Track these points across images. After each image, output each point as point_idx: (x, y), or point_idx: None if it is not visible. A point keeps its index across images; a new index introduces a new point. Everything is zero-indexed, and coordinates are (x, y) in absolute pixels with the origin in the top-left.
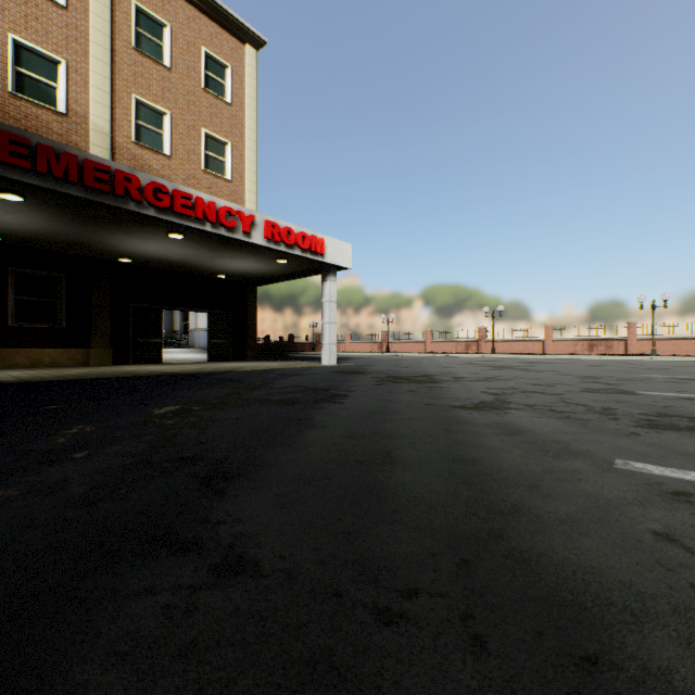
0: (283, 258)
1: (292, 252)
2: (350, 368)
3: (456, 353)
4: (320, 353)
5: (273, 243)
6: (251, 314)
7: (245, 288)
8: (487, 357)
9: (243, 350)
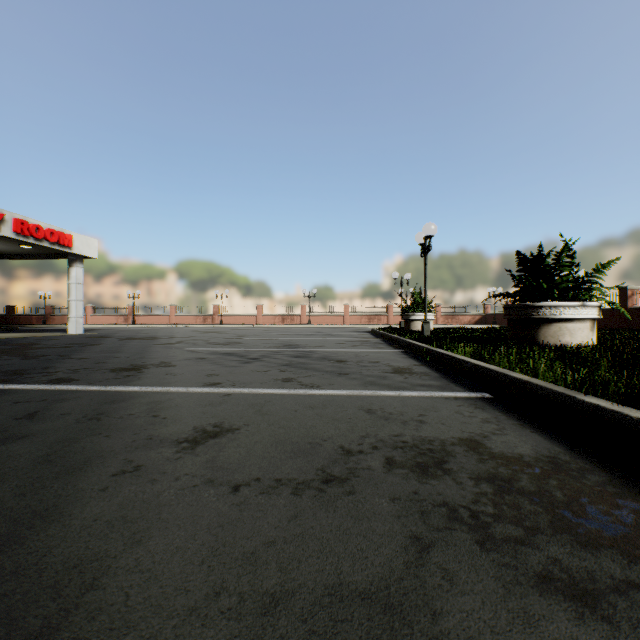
0: (29, 245)
1: (41, 244)
2: (97, 335)
3: (195, 324)
4: (56, 326)
5: (22, 236)
6: None
7: None
8: (216, 327)
9: None
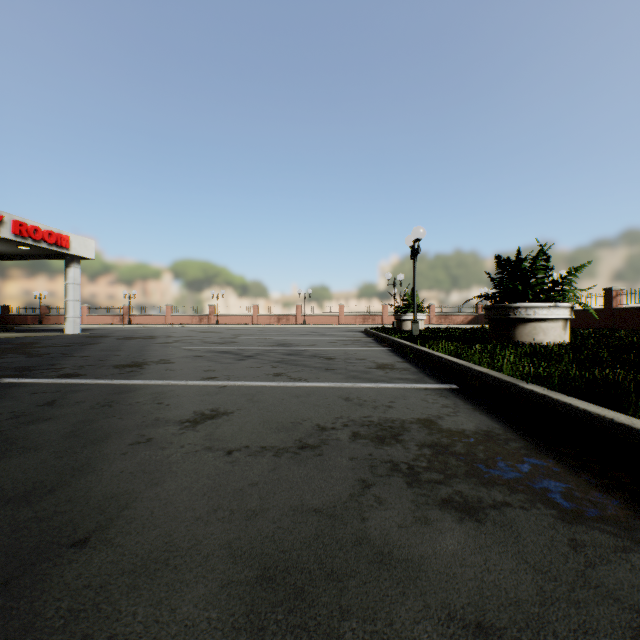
0: (27, 246)
1: (40, 245)
2: (95, 335)
3: (191, 324)
4: (51, 326)
5: (21, 238)
6: None
7: None
8: (212, 327)
9: None
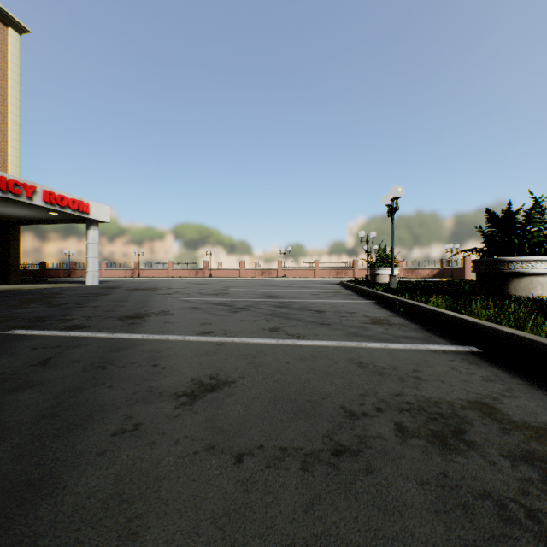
0: (55, 212)
1: (65, 211)
2: (109, 286)
3: (189, 277)
4: (78, 278)
5: (50, 205)
6: (14, 246)
7: (9, 225)
8: (206, 280)
9: (6, 275)
